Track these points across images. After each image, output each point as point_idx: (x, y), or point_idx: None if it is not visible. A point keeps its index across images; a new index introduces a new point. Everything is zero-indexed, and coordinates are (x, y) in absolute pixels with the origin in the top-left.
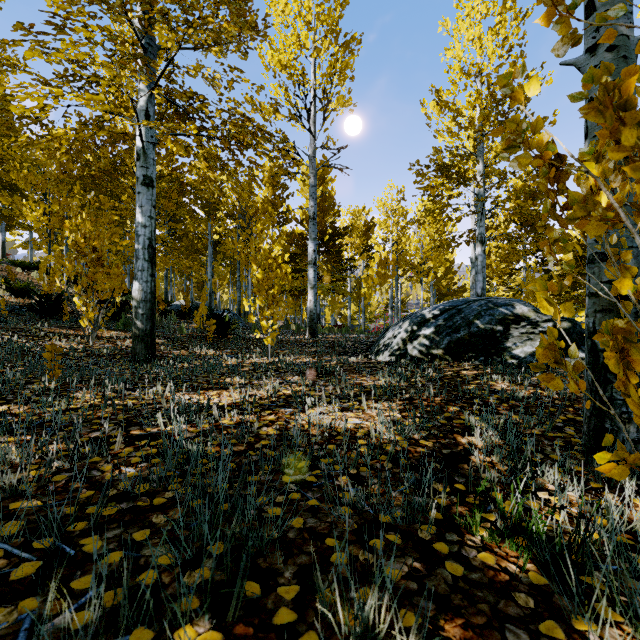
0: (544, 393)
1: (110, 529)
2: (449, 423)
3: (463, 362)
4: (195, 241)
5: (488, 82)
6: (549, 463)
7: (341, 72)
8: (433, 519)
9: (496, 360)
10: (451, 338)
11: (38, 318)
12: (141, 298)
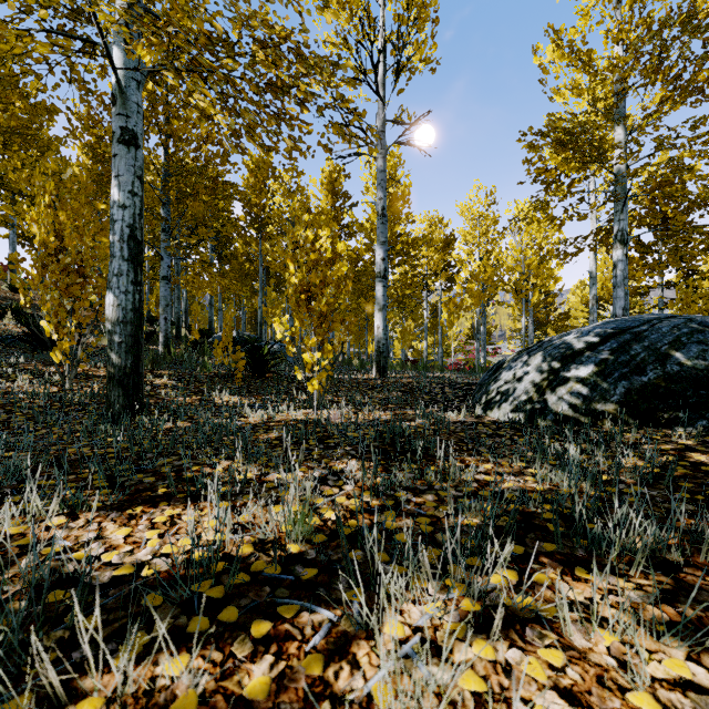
0: None
1: None
2: None
3: (675, 431)
4: (247, 265)
5: (641, 2)
6: None
7: (421, 6)
8: None
9: None
10: (630, 383)
11: (30, 351)
12: (117, 318)
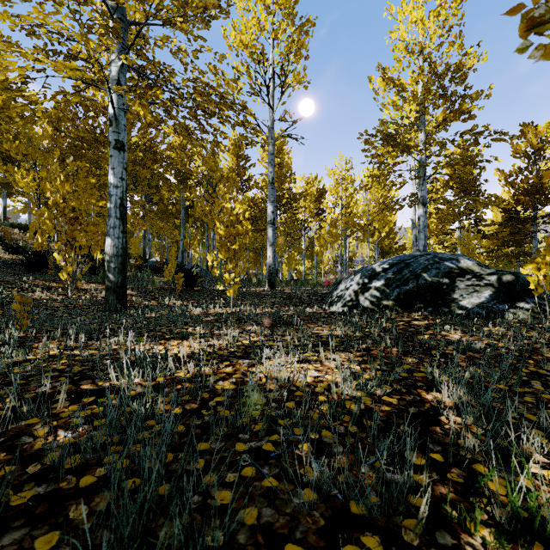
0: (499, 344)
1: (11, 529)
2: (410, 376)
3: (413, 312)
4: (170, 206)
5: (430, 59)
6: (527, 425)
7: (297, 51)
8: (422, 519)
9: (444, 311)
10: (400, 290)
11: (26, 272)
12: (113, 253)
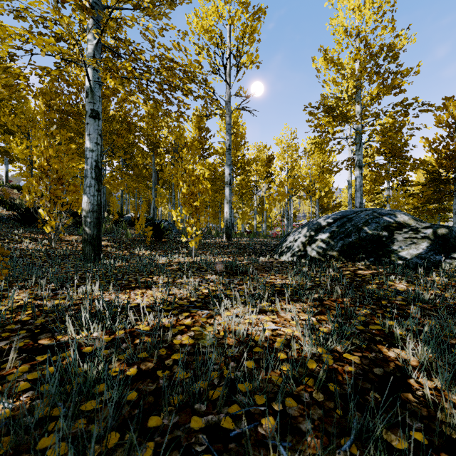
0: (445, 294)
1: None
2: (367, 329)
3: (357, 262)
4: (143, 171)
5: (366, 40)
6: None
7: (250, 35)
8: None
9: (385, 261)
10: (344, 242)
11: (19, 226)
12: (89, 209)
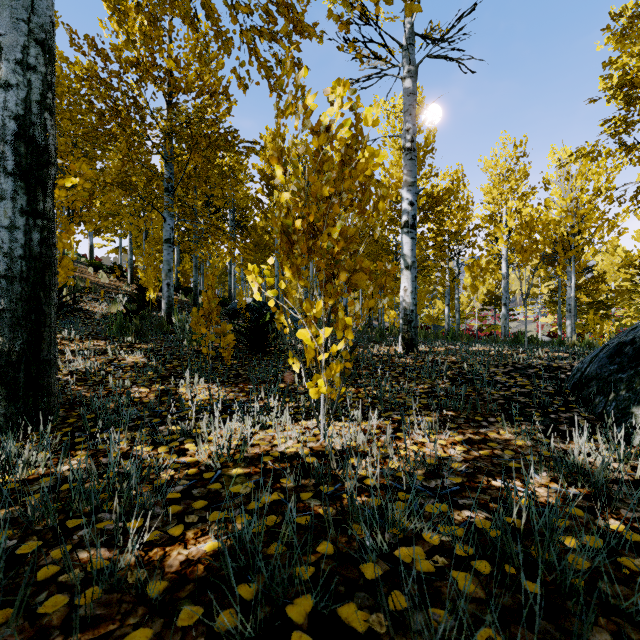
0: None
1: None
2: None
3: None
4: (266, 238)
5: None
6: None
7: None
8: None
9: None
10: None
11: None
12: None
